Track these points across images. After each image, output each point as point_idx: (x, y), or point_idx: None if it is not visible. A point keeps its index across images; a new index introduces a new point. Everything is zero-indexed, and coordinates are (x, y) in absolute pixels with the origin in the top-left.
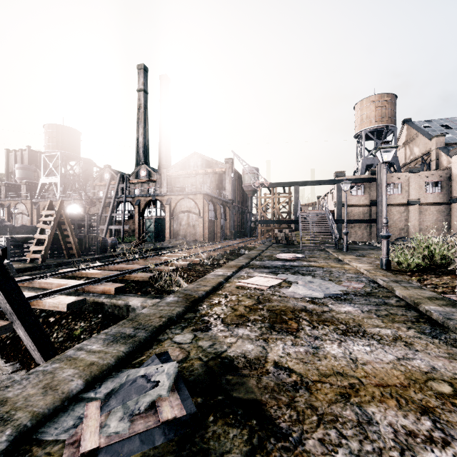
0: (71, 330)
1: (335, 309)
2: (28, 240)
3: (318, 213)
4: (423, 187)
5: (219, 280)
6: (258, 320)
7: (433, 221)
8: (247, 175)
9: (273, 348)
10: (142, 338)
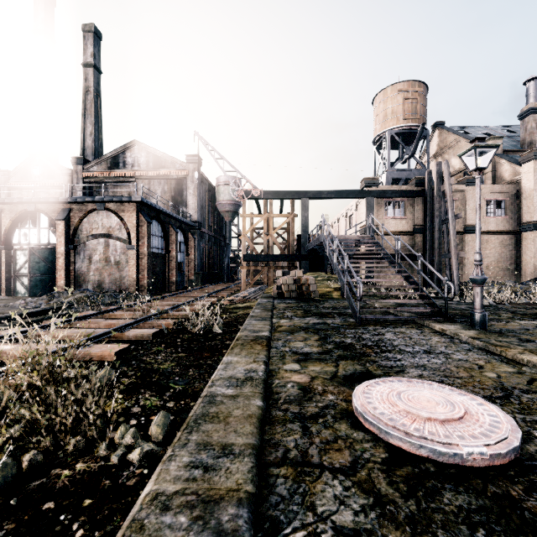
0: None
1: None
2: None
3: (356, 240)
4: (484, 208)
5: None
6: None
7: (496, 257)
8: (223, 187)
9: None
10: None
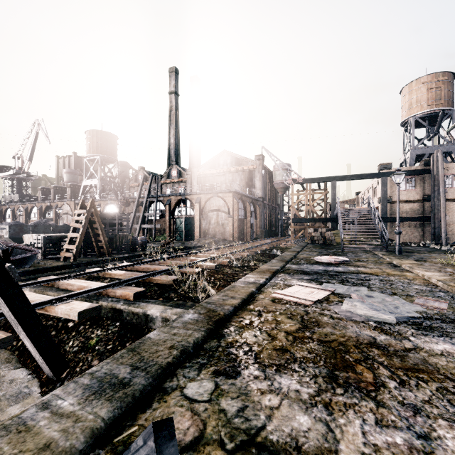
0: (87, 338)
1: (423, 346)
2: (63, 238)
3: (360, 210)
4: None
5: (250, 289)
6: (309, 360)
7: None
8: (278, 172)
9: (345, 430)
10: (138, 389)
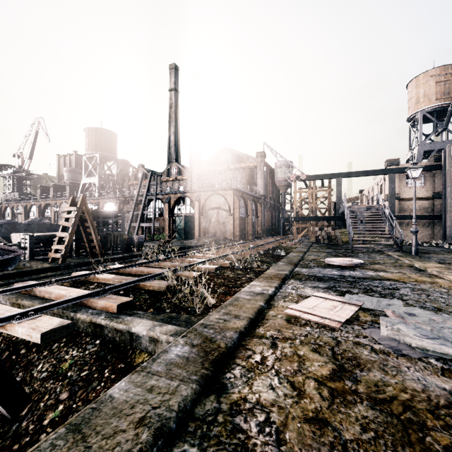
0: (60, 361)
1: None
2: (52, 238)
3: (368, 208)
4: None
5: (258, 304)
6: (368, 448)
7: None
8: (280, 169)
9: None
10: None
